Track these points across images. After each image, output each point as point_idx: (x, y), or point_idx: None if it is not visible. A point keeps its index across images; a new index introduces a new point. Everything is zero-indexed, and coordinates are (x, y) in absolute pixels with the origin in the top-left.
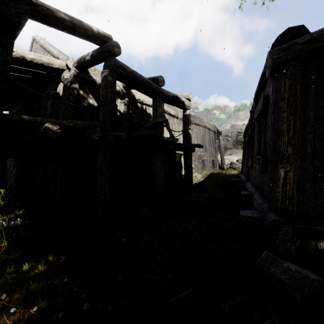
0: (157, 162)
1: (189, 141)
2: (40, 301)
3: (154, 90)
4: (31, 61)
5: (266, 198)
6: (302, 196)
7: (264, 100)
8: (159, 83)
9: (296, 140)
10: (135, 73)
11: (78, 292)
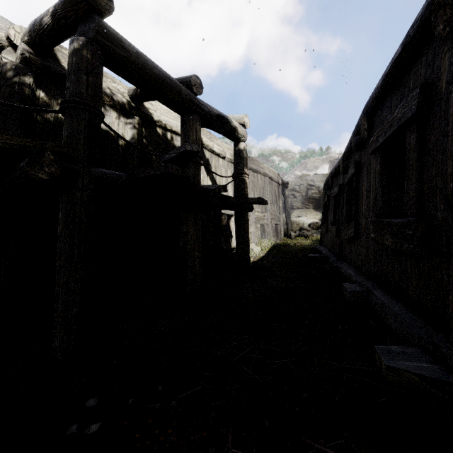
0: (189, 229)
1: (244, 194)
2: None
3: (183, 99)
4: None
5: (418, 310)
6: None
7: (420, 94)
8: (193, 88)
9: None
10: (146, 58)
11: None
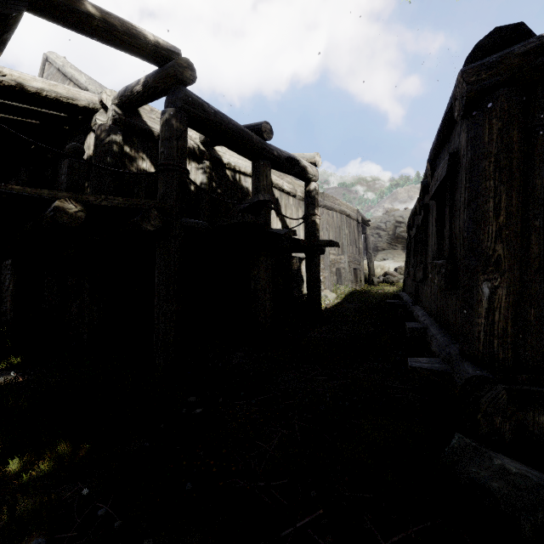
0: (260, 272)
1: (315, 236)
2: (35, 536)
3: (255, 147)
4: (37, 92)
5: (452, 335)
6: (523, 332)
7: (449, 160)
8: (264, 135)
9: (512, 230)
10: (222, 115)
11: (109, 515)
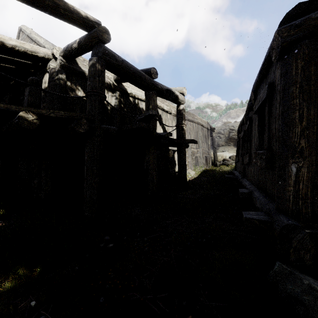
0: (150, 158)
1: (183, 137)
2: None
3: (147, 82)
4: (12, 47)
5: (270, 197)
6: None
7: (268, 88)
8: (152, 75)
9: (311, 131)
10: (126, 62)
11: None
